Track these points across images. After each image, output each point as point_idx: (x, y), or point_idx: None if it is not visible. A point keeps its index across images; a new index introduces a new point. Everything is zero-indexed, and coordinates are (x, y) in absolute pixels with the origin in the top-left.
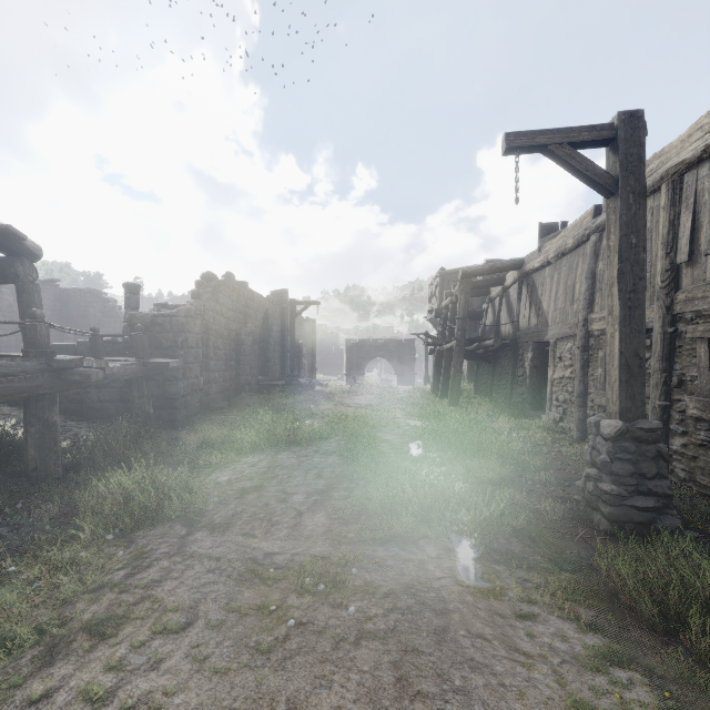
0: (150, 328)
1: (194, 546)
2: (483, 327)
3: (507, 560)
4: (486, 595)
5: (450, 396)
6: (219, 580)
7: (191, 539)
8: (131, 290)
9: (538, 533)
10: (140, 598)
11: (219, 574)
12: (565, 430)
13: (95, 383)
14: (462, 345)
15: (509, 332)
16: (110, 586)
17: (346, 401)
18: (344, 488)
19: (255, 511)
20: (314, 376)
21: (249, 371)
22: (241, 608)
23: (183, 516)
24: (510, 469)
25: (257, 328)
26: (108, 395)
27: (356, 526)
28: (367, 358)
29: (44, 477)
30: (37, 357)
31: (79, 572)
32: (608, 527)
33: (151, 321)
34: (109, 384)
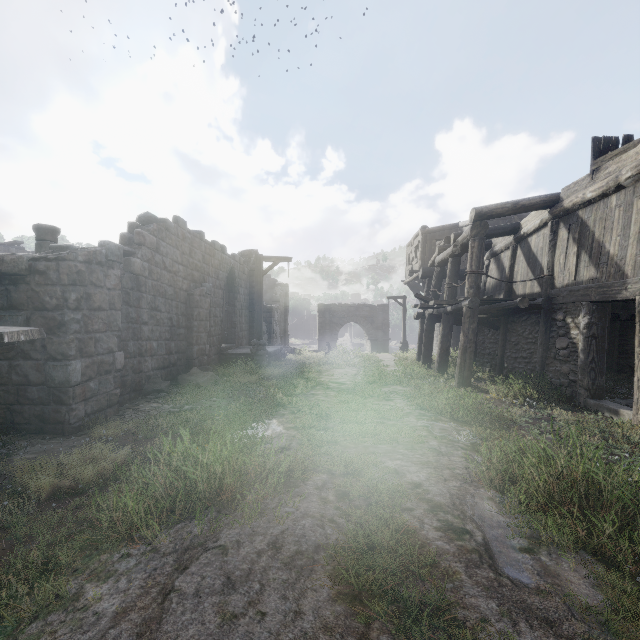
0: (26, 279)
1: None
2: (482, 287)
3: None
4: None
5: (460, 373)
6: None
7: None
8: (44, 234)
9: None
10: None
11: None
12: None
13: None
14: (475, 307)
15: (533, 290)
16: None
17: (324, 378)
18: None
19: None
20: (286, 341)
21: (205, 339)
22: None
23: None
24: None
25: (219, 289)
26: None
27: None
28: (340, 323)
29: None
30: None
31: None
32: None
33: (27, 267)
34: None
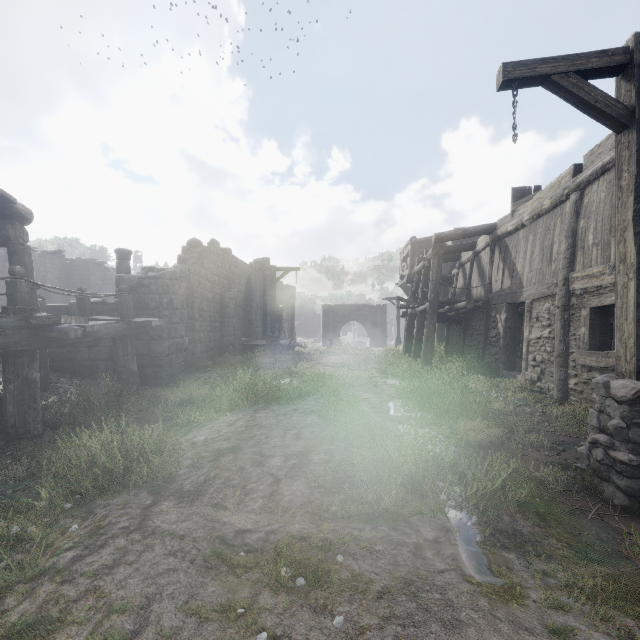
0: (137, 290)
1: (157, 519)
2: (453, 291)
3: (519, 546)
4: (505, 598)
5: (424, 356)
6: (179, 567)
7: (155, 511)
8: (122, 255)
9: (545, 507)
10: (82, 592)
11: (180, 558)
12: (543, 390)
13: (77, 340)
14: (435, 307)
15: (481, 294)
16: (51, 573)
17: (324, 360)
18: (324, 451)
19: (229, 477)
20: (293, 338)
21: (232, 332)
22: (201, 610)
23: (151, 481)
24: (498, 431)
25: (241, 293)
26: (98, 353)
27: (339, 497)
28: (342, 322)
29: (23, 434)
30: (15, 314)
31: (23, 552)
32: (626, 502)
33: (138, 282)
34: (99, 343)
